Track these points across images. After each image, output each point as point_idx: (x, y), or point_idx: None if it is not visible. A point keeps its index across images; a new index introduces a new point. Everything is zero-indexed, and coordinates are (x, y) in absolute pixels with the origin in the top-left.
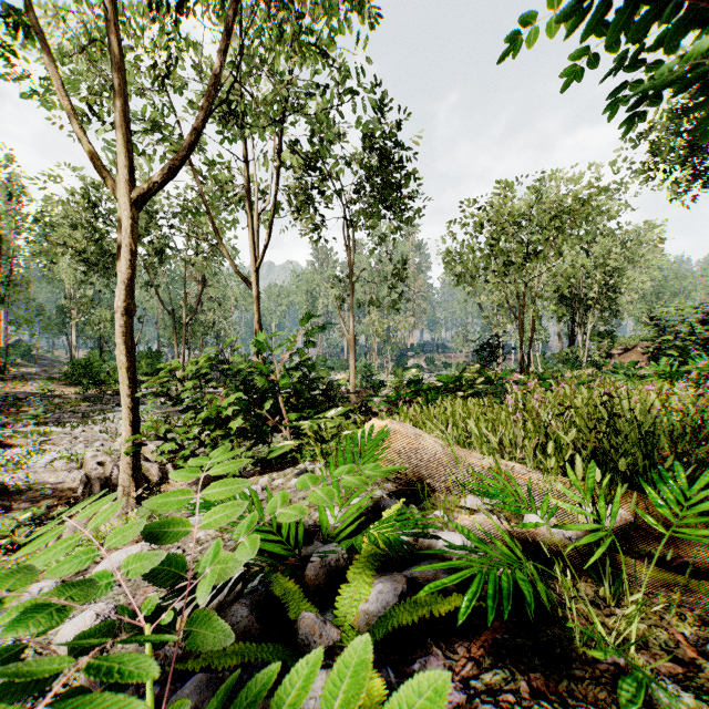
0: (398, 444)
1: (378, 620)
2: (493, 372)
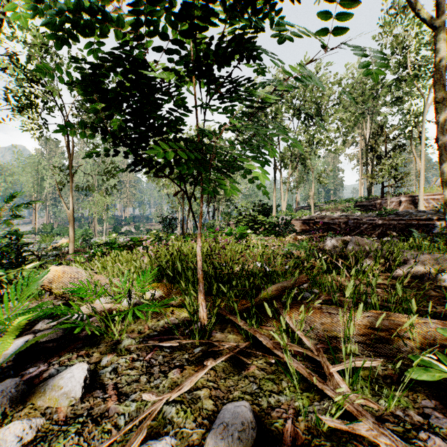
0: (65, 278)
1: (11, 355)
2: (163, 235)
